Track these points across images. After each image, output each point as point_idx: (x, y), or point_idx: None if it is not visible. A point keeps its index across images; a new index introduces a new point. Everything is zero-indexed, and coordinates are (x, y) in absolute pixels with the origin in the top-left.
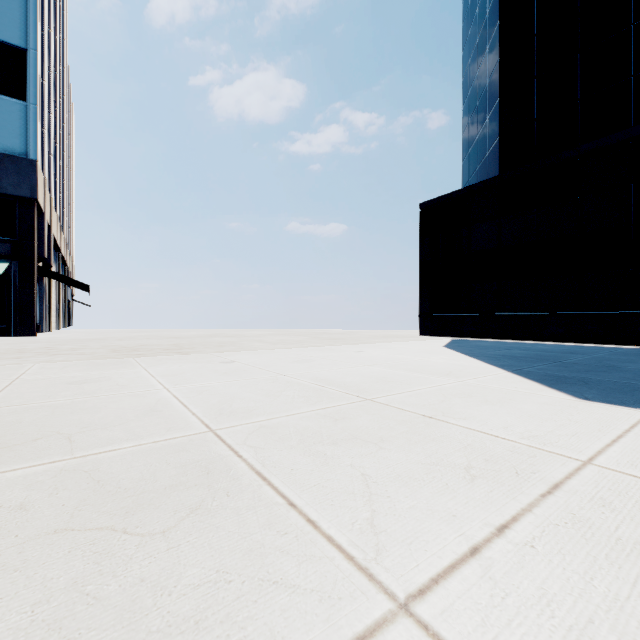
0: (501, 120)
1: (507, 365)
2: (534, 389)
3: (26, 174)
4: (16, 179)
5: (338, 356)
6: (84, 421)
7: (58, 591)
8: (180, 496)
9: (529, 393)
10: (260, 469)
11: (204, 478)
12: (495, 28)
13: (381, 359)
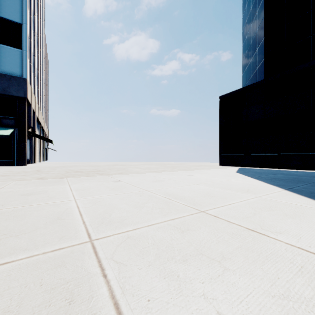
0: (265, 49)
1: (281, 185)
2: (313, 204)
3: (22, 85)
4: (17, 88)
5: (178, 178)
6: (8, 228)
7: None
8: None
9: (312, 208)
10: (119, 298)
11: (63, 312)
12: (261, 0)
13: (203, 180)
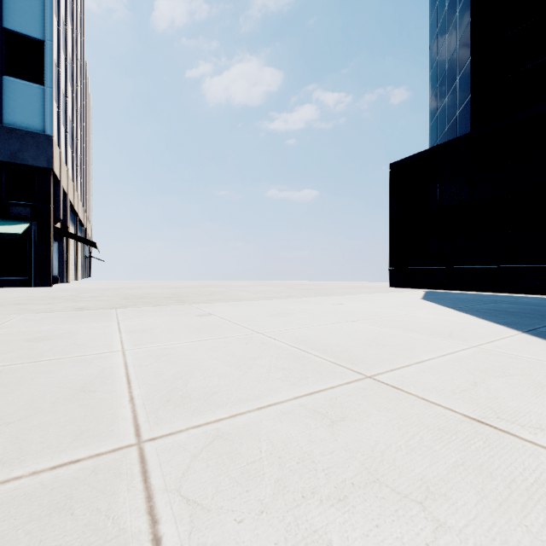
0: (473, 78)
1: (512, 323)
2: None
3: (43, 148)
4: (35, 152)
5: (317, 309)
6: None
7: None
8: None
9: None
10: None
11: None
12: None
13: (363, 313)
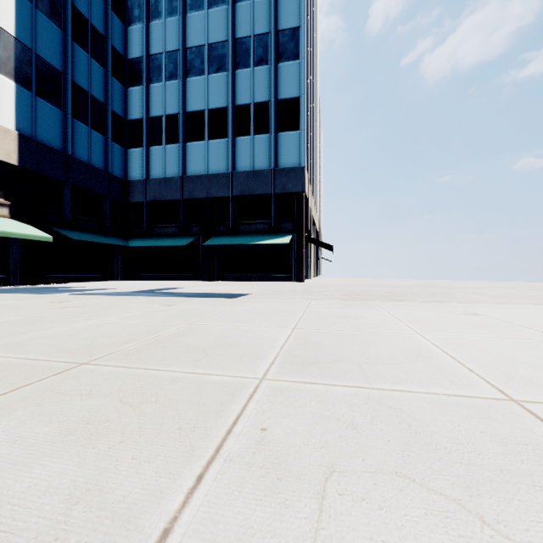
0: None
1: None
2: None
3: (299, 177)
4: (295, 182)
5: None
6: (363, 353)
7: None
8: (535, 496)
9: None
10: None
11: None
12: None
13: None
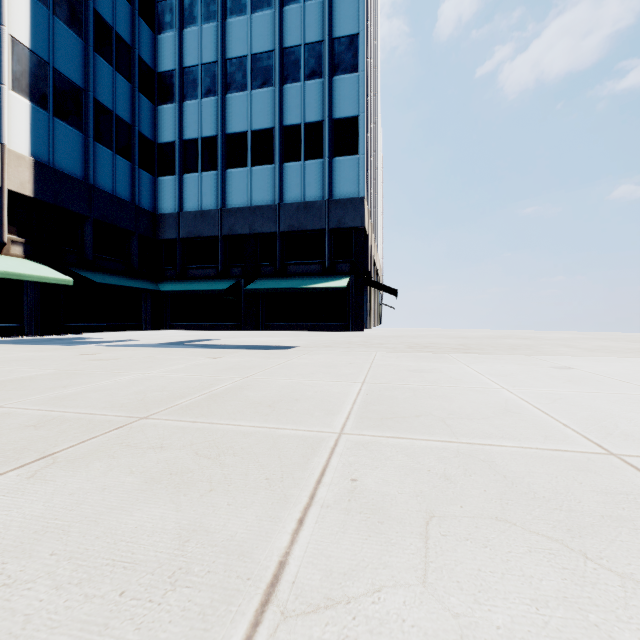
0: None
1: None
2: None
3: (358, 209)
4: (353, 215)
5: None
6: (445, 408)
7: (550, 598)
8: (637, 537)
9: None
10: None
11: None
12: None
13: None
